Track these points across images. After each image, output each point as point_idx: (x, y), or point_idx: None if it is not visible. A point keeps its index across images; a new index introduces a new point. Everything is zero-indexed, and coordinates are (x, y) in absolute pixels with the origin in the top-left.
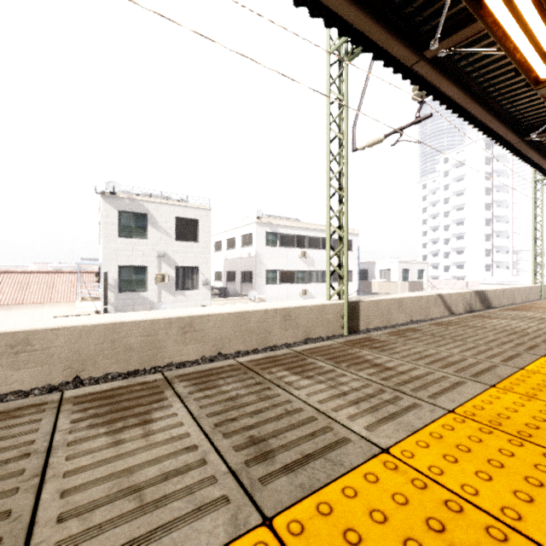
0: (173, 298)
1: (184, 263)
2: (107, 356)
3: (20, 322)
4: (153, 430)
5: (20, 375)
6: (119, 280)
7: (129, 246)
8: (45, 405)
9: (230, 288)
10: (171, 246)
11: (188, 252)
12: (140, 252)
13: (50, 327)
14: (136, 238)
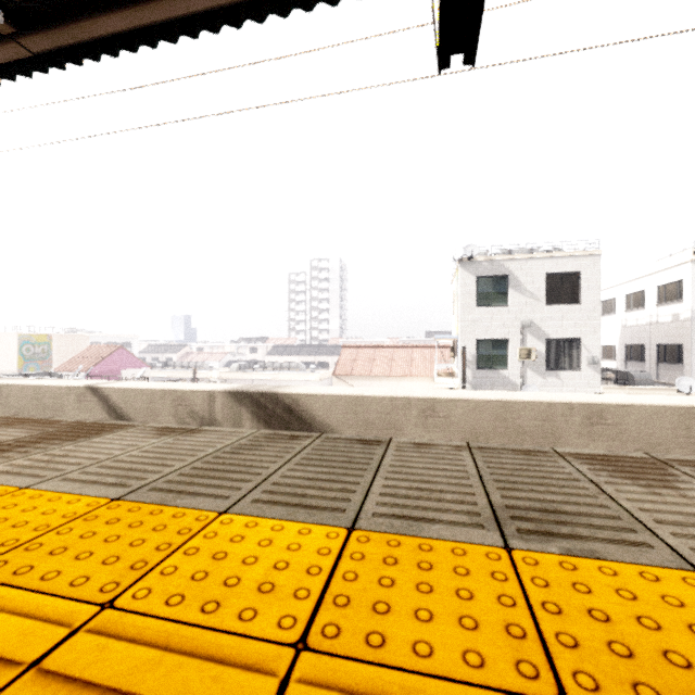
0: (542, 380)
1: (558, 334)
2: (498, 435)
3: (422, 390)
4: (688, 495)
5: (428, 437)
6: (476, 355)
7: (487, 316)
8: (547, 453)
9: (636, 371)
10: (538, 312)
11: (563, 319)
12: (499, 323)
13: (450, 397)
14: (494, 306)
